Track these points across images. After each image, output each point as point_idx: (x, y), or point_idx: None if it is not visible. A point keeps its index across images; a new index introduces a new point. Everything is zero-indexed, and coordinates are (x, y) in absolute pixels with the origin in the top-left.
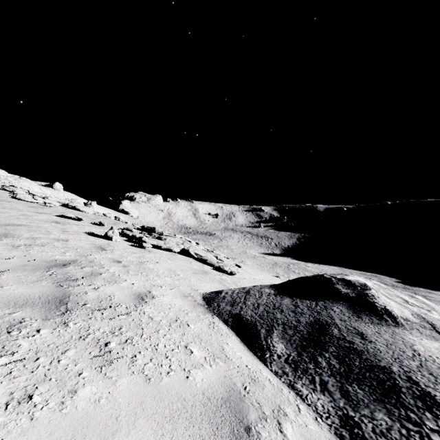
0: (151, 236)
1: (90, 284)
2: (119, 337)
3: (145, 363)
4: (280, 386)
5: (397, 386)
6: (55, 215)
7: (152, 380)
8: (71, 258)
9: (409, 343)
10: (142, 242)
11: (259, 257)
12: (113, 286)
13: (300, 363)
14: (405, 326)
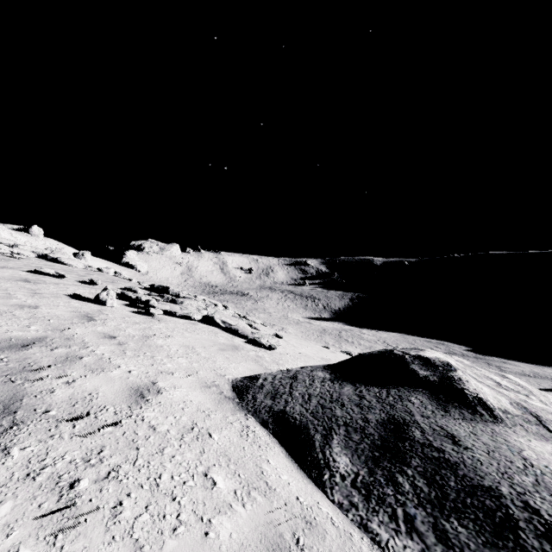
0: (163, 299)
1: (61, 376)
2: (96, 468)
3: (136, 515)
4: (348, 528)
5: (512, 519)
6: (25, 270)
7: (147, 549)
8: (38, 335)
9: (516, 447)
10: (150, 307)
11: (304, 323)
12: (97, 377)
13: (374, 486)
14: (506, 421)
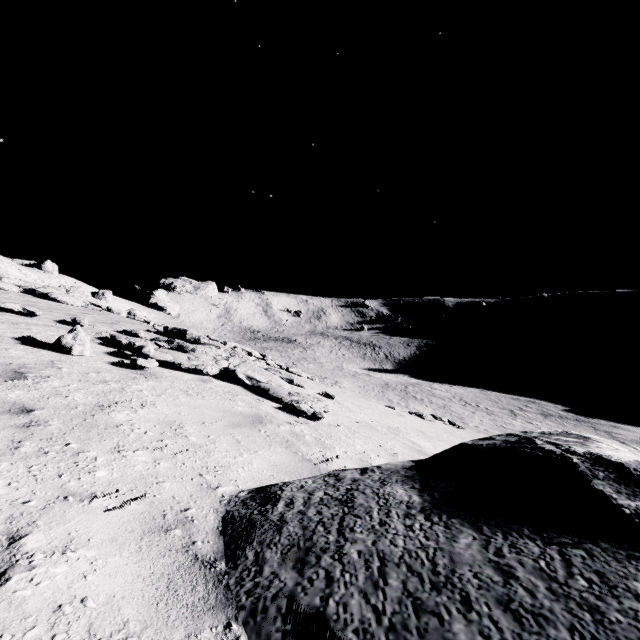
0: (171, 345)
1: None
2: None
3: None
4: None
5: None
6: None
7: None
8: None
9: None
10: (142, 356)
11: (362, 375)
12: None
13: None
14: None
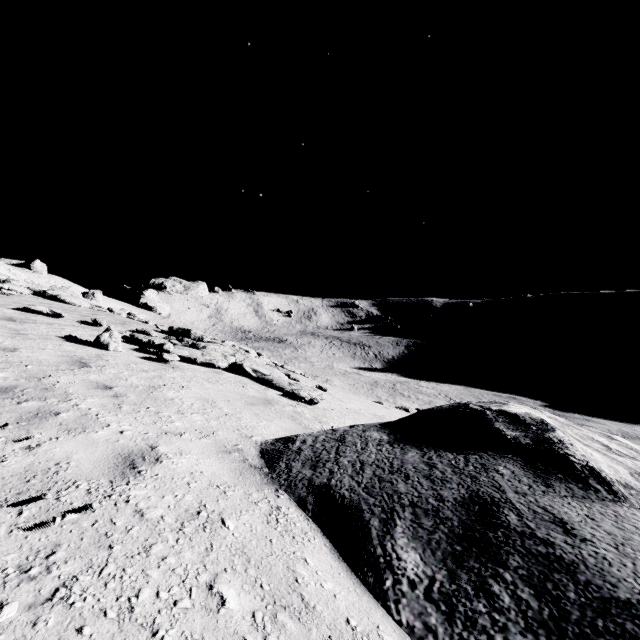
0: (182, 343)
1: (21, 439)
2: (37, 582)
3: None
4: None
5: None
6: (12, 308)
7: None
8: (5, 384)
9: None
10: (164, 352)
11: (352, 374)
12: (74, 439)
13: (458, 599)
14: (631, 499)
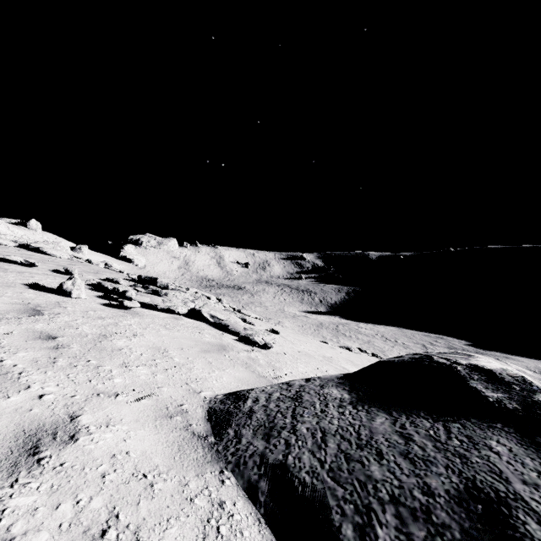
0: (146, 290)
1: None
2: None
3: None
4: None
5: None
6: None
7: None
8: None
9: None
10: (126, 299)
11: (300, 316)
12: None
13: None
14: None
